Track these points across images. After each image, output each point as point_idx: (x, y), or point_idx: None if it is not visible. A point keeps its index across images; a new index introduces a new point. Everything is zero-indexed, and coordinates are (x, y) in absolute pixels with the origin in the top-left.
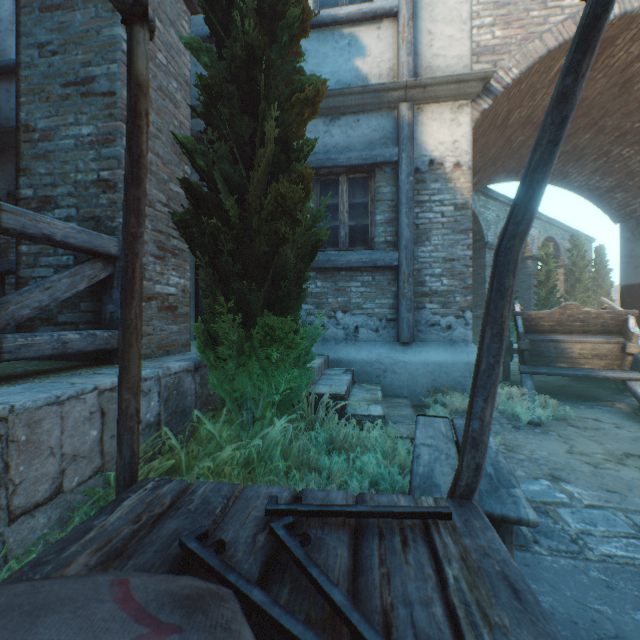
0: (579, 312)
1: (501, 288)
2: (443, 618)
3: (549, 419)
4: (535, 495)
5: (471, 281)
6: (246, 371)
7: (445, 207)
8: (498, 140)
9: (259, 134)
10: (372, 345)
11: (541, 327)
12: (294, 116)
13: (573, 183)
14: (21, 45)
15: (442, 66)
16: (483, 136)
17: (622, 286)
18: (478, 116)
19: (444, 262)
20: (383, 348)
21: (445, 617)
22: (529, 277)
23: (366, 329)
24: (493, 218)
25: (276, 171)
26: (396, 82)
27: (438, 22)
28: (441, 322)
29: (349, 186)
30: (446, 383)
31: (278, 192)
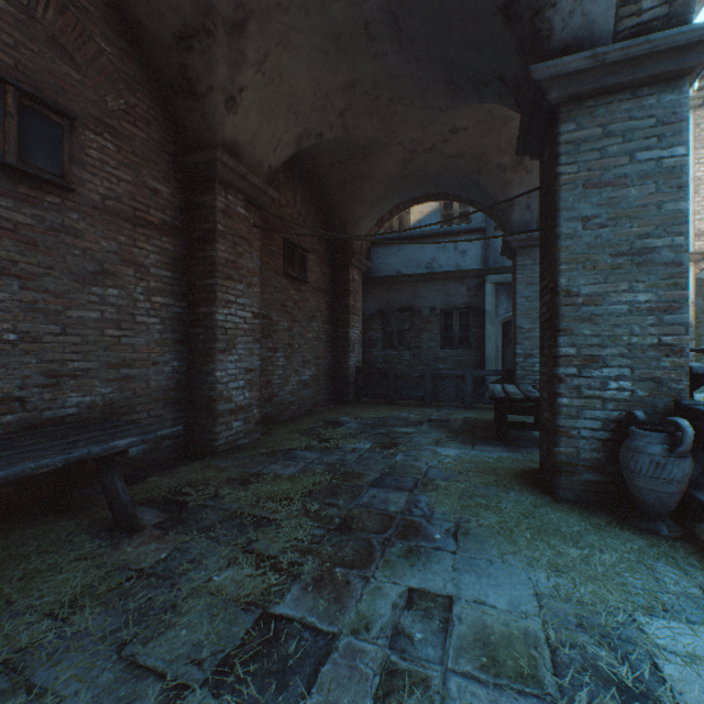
0: None
1: None
2: None
3: None
4: None
5: None
6: None
7: None
8: None
9: None
10: None
11: None
12: None
13: None
14: (516, 296)
15: None
16: None
17: None
18: (698, 272)
19: None
20: None
21: None
22: None
23: None
24: None
25: None
26: None
27: None
28: None
29: None
30: None
31: None
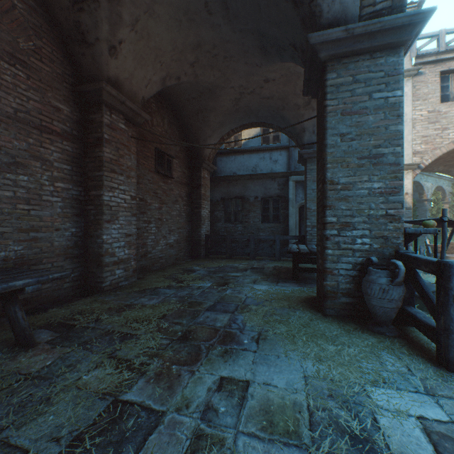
0: None
1: None
2: None
3: None
4: None
5: None
6: None
7: None
8: None
9: None
10: None
11: (439, 251)
12: None
13: (453, 174)
14: (307, 189)
15: None
16: None
17: None
18: (414, 176)
19: None
20: None
21: None
22: (425, 211)
23: None
24: None
25: None
26: None
27: None
28: None
29: None
30: None
31: None
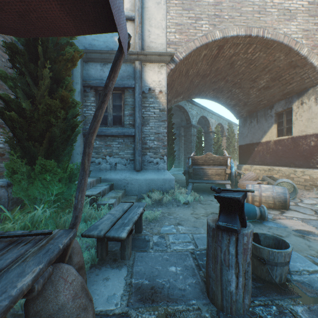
0: (212, 156)
1: (85, 152)
2: (8, 261)
3: (192, 201)
4: (165, 231)
5: (166, 143)
6: (34, 185)
7: (155, 110)
8: (187, 81)
9: (42, 73)
10: (123, 172)
11: (199, 163)
12: (62, 66)
13: (221, 101)
14: None
15: (154, 47)
16: (178, 79)
17: (239, 145)
18: (169, 71)
19: (155, 134)
20: (128, 173)
21: (10, 261)
22: (211, 140)
23: (120, 164)
24: (195, 113)
25: (52, 91)
26: (133, 51)
27: (152, 27)
28: (154, 161)
29: (113, 96)
30: (155, 188)
31: (46, 102)
